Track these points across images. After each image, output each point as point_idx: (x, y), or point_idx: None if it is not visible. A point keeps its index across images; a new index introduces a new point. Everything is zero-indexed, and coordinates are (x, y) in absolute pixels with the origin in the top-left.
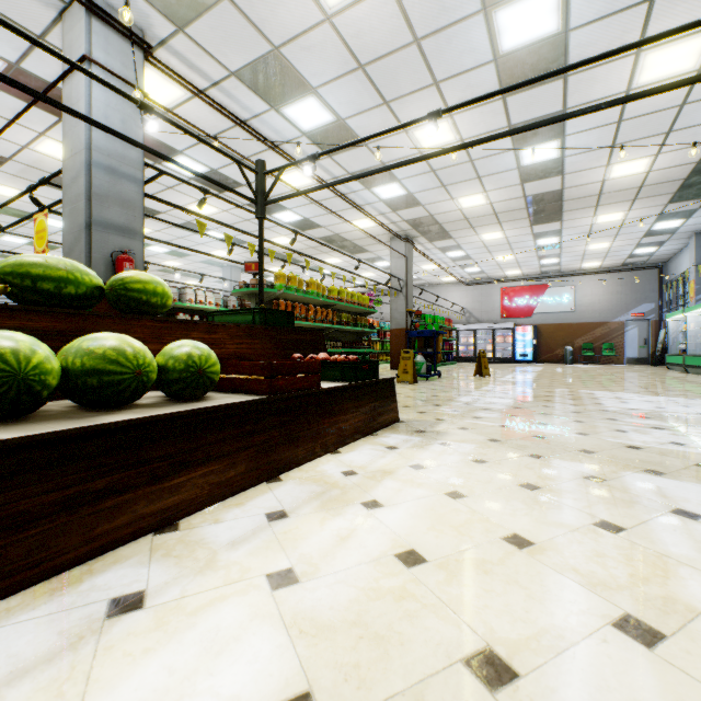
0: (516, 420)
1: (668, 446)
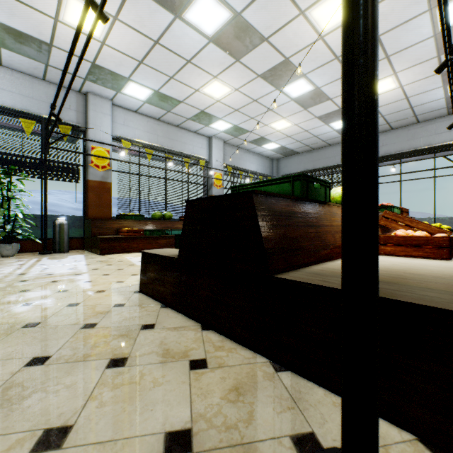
0: (51, 285)
1: (81, 268)
